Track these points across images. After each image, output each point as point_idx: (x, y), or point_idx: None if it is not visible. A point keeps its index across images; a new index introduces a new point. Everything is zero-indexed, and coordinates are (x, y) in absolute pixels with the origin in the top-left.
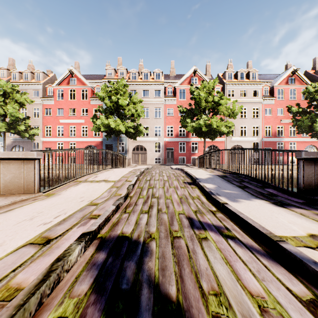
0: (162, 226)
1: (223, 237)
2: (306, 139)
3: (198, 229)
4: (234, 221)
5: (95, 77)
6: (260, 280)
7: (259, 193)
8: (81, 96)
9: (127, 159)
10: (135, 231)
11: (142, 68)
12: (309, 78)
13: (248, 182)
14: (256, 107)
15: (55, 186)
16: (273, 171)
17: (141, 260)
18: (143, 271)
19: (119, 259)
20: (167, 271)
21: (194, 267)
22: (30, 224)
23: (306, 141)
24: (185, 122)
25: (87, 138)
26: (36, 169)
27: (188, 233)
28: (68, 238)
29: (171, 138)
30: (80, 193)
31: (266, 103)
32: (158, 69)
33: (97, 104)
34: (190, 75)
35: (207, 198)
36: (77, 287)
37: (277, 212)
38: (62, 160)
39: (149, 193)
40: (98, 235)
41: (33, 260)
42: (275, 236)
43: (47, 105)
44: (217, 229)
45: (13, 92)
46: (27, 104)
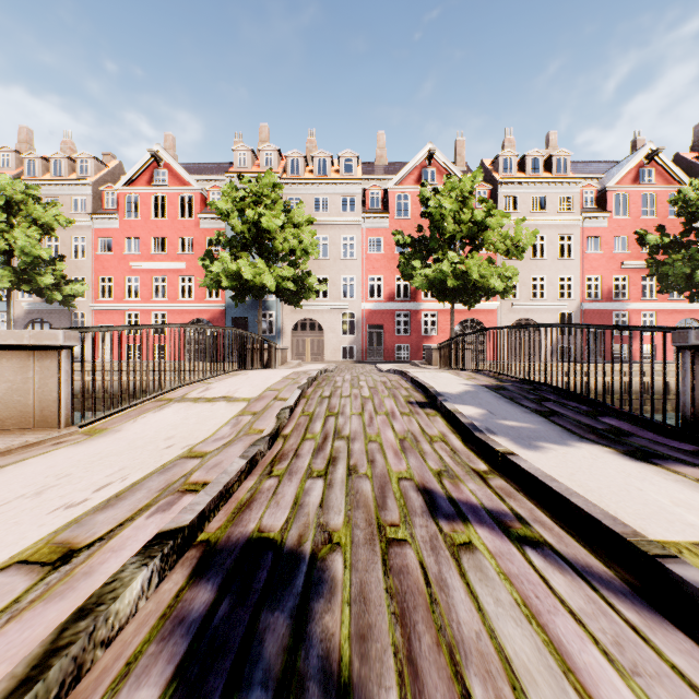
0: (360, 512)
1: (512, 541)
2: (679, 306)
3: (448, 519)
4: (534, 498)
5: (210, 169)
6: (627, 674)
7: (587, 427)
8: (178, 211)
9: (281, 349)
10: (293, 524)
11: (313, 149)
12: (684, 169)
13: (557, 402)
14: (567, 233)
15: (111, 410)
16: (606, 377)
17: (306, 607)
18: (309, 641)
19: (246, 604)
20: (374, 641)
21: (445, 629)
22: (32, 507)
23: (679, 309)
24: (409, 267)
25: (191, 304)
26: (63, 372)
27: (423, 530)
28: (119, 547)
29: (378, 304)
30: (166, 427)
31: (588, 224)
32: (349, 151)
33: (213, 227)
34: (419, 163)
35: (465, 440)
36: (126, 694)
37: (638, 477)
38: (128, 351)
39: (328, 426)
40: (200, 535)
41: (15, 612)
42: (649, 543)
43: (105, 229)
44: (495, 519)
45: (28, 202)
46: (60, 228)
